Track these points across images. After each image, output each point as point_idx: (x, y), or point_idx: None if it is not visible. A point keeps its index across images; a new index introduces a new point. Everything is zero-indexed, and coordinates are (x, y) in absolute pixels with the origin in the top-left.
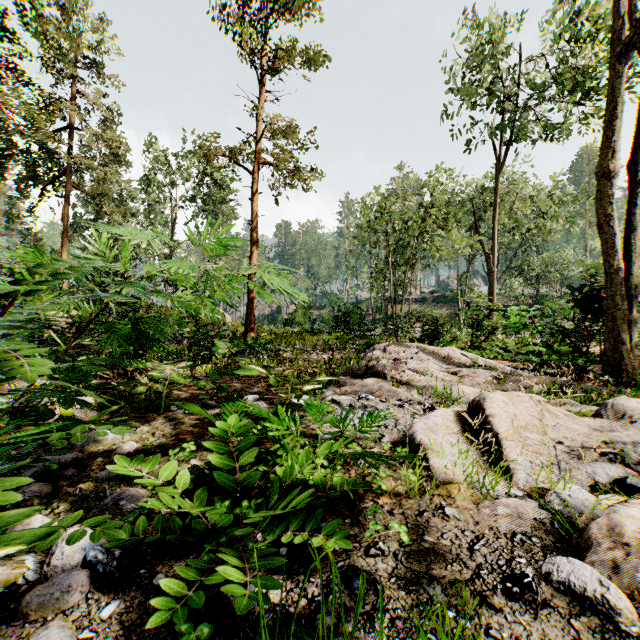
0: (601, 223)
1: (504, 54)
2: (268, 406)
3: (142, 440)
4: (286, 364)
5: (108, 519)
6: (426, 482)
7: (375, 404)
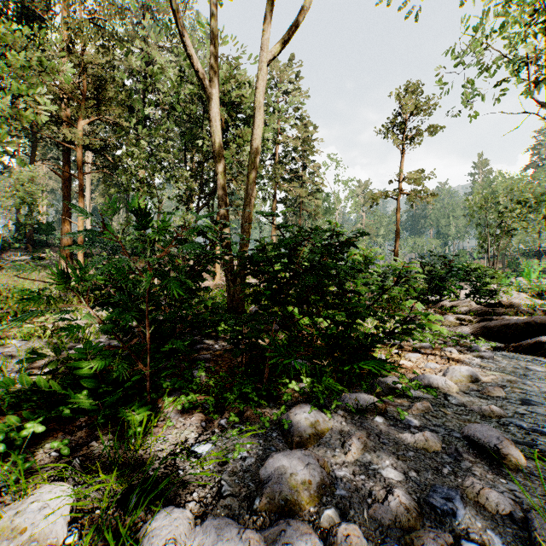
0: None
1: None
2: None
3: None
4: None
5: None
6: None
7: None
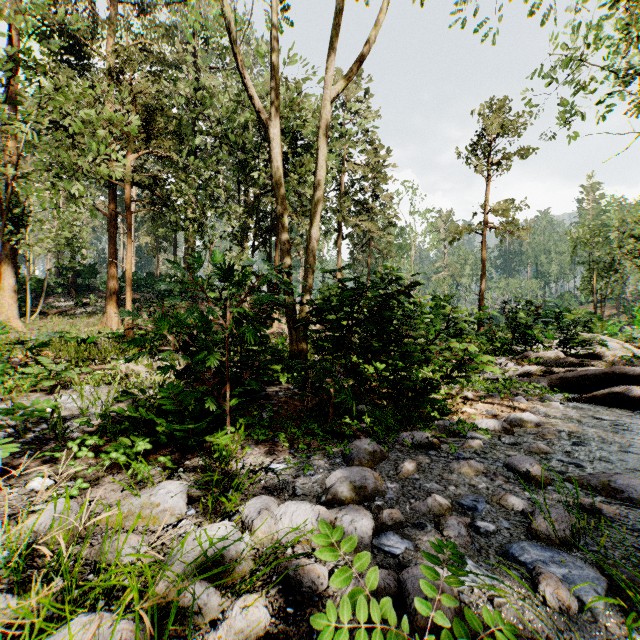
0: None
1: None
2: None
3: None
4: None
5: None
6: None
7: None
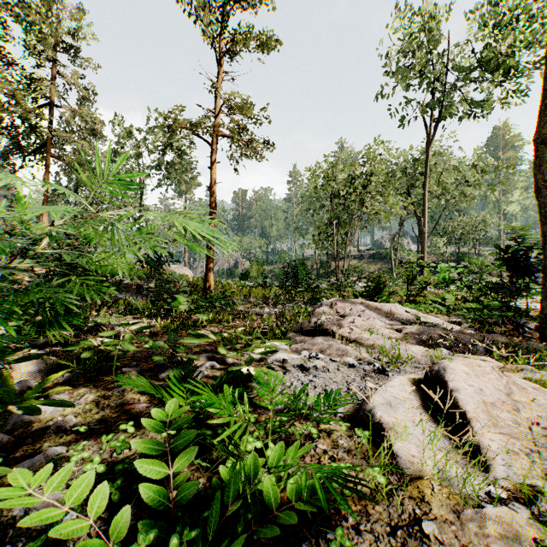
0: (539, 187)
1: (432, 42)
2: (220, 366)
3: (84, 411)
4: (240, 319)
5: (9, 543)
6: (392, 475)
7: (325, 364)
